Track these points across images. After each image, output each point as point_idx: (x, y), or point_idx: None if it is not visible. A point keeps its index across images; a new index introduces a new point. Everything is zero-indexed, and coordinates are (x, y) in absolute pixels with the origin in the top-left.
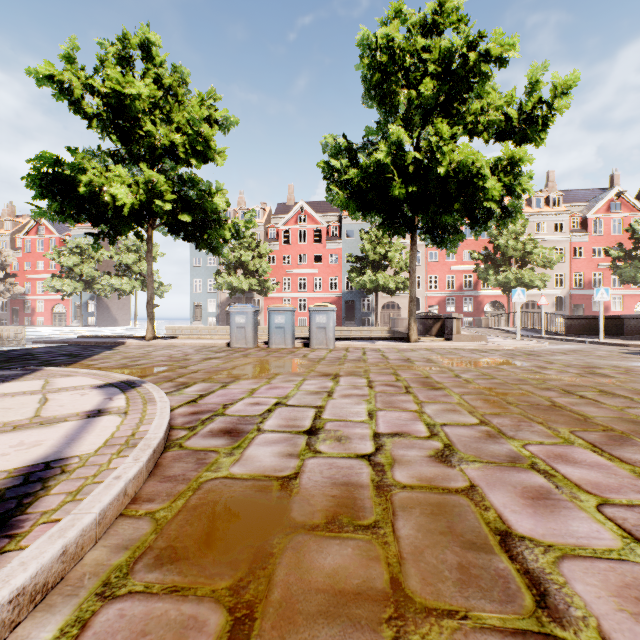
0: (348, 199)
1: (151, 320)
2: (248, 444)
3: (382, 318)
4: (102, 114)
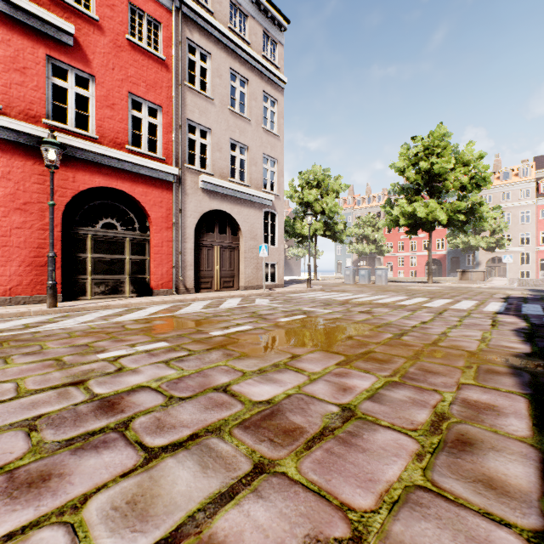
0: (389, 223)
1: (315, 273)
2: (332, 289)
3: None
4: (301, 202)
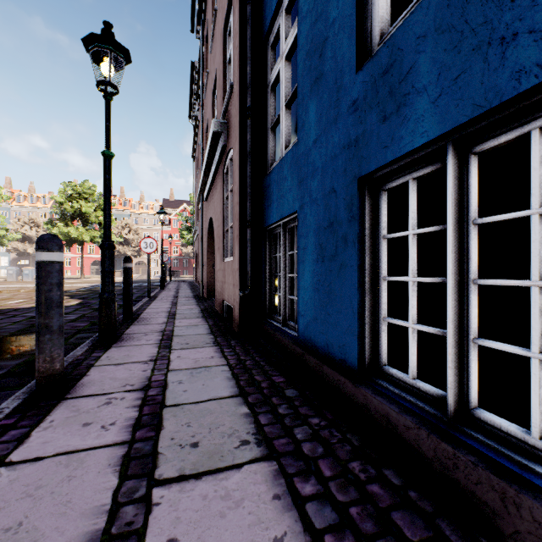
0: None
1: None
2: (0, 284)
3: (136, 270)
4: None
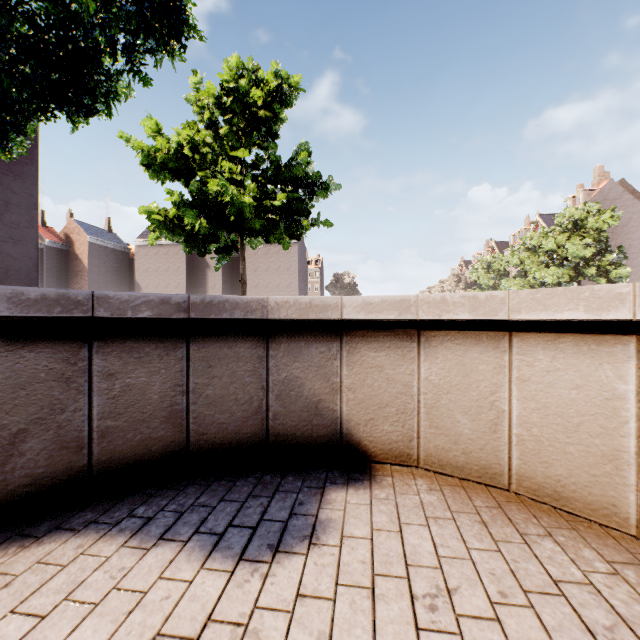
0: None
1: None
2: None
3: None
4: None
